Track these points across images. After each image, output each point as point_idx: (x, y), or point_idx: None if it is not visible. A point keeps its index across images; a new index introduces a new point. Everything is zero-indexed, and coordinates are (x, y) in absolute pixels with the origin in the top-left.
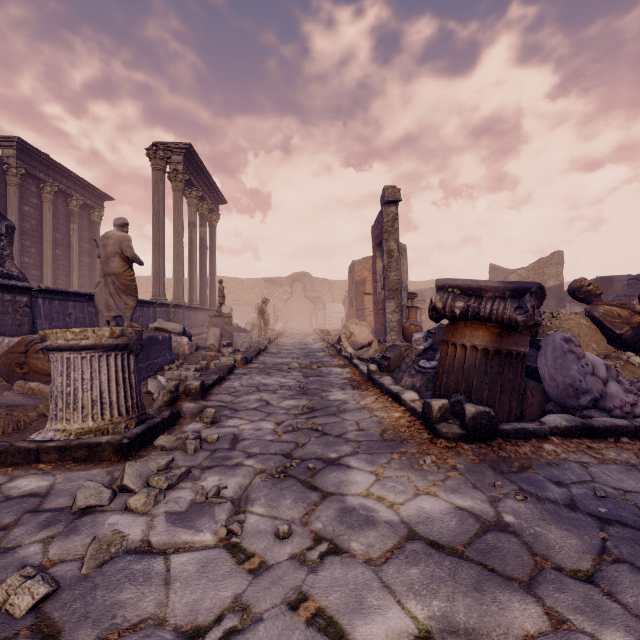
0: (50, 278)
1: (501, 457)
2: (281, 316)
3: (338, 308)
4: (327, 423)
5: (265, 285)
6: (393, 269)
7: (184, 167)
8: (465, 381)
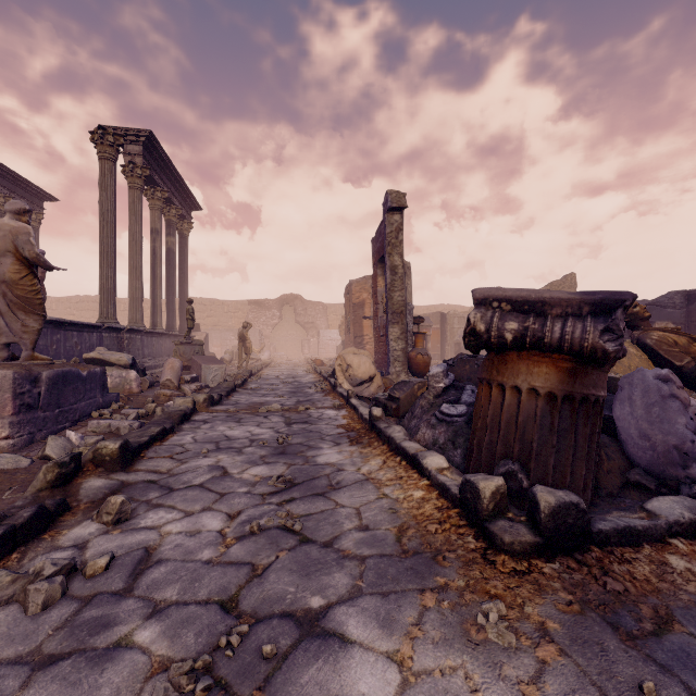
0: None
1: (612, 592)
2: (269, 344)
3: (333, 335)
4: (310, 514)
5: (250, 308)
6: (397, 288)
7: (143, 160)
8: (519, 441)
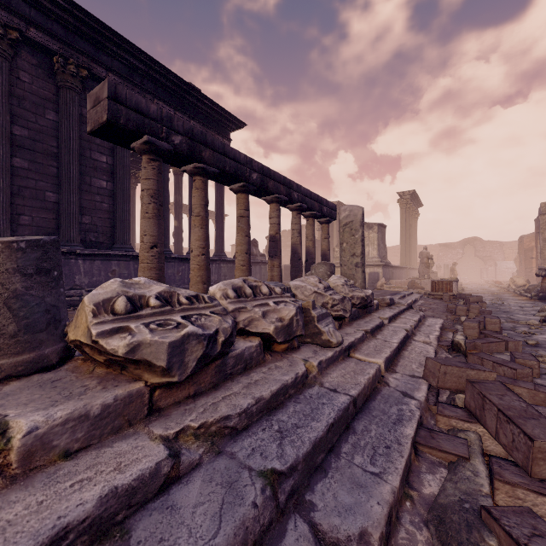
0: None
1: (544, 301)
2: None
3: (509, 265)
4: (503, 299)
5: (440, 249)
6: None
7: (410, 200)
8: (545, 291)
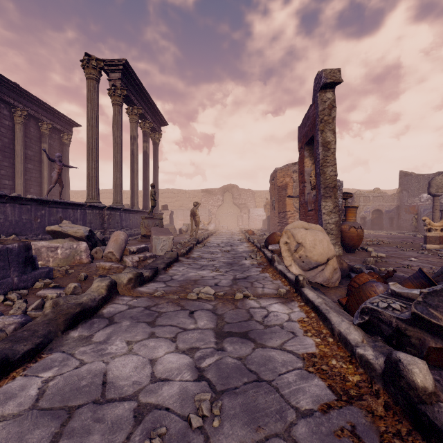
0: (21, 187)
1: None
2: (215, 218)
3: (259, 212)
4: None
5: (203, 195)
6: (330, 164)
7: (122, 83)
8: None
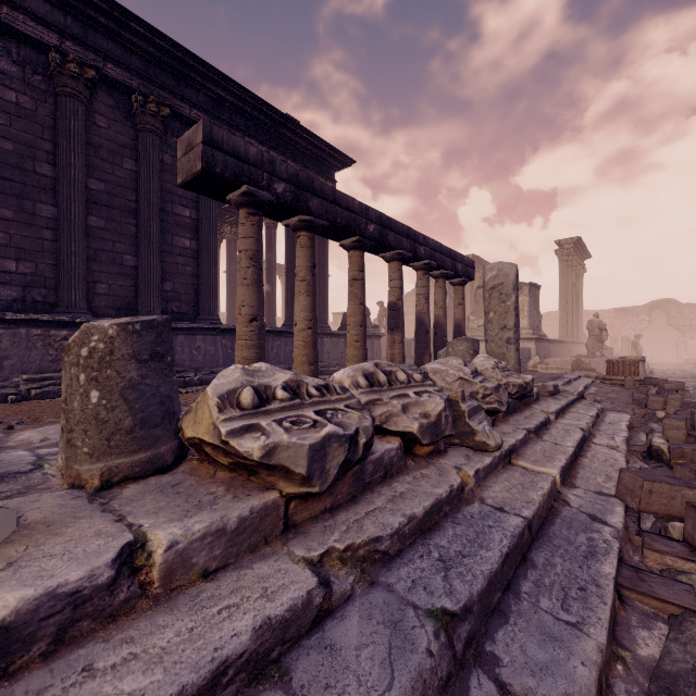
0: None
1: None
2: None
3: None
4: None
5: (615, 315)
6: None
7: (572, 251)
8: None
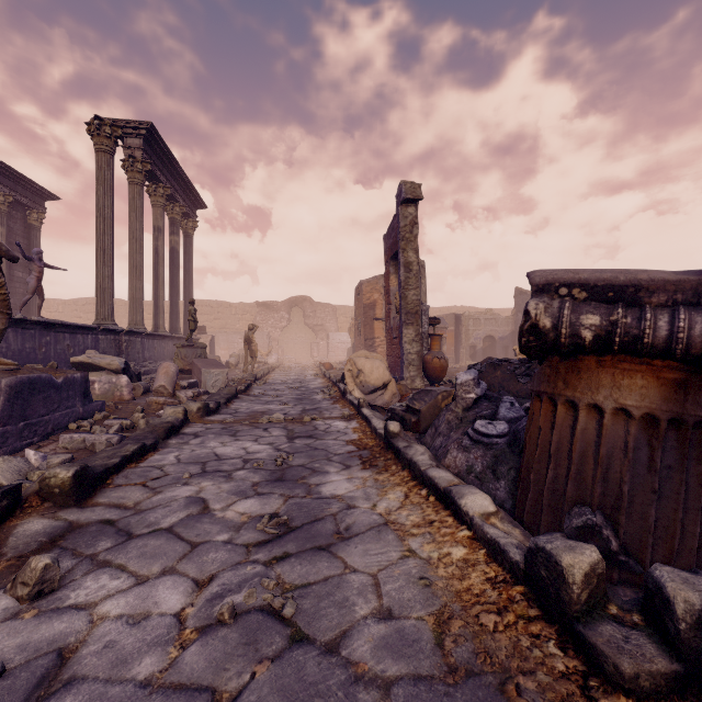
0: None
1: None
2: (277, 346)
3: (343, 337)
4: (309, 583)
5: (258, 310)
6: (412, 287)
7: (144, 154)
8: (602, 482)
